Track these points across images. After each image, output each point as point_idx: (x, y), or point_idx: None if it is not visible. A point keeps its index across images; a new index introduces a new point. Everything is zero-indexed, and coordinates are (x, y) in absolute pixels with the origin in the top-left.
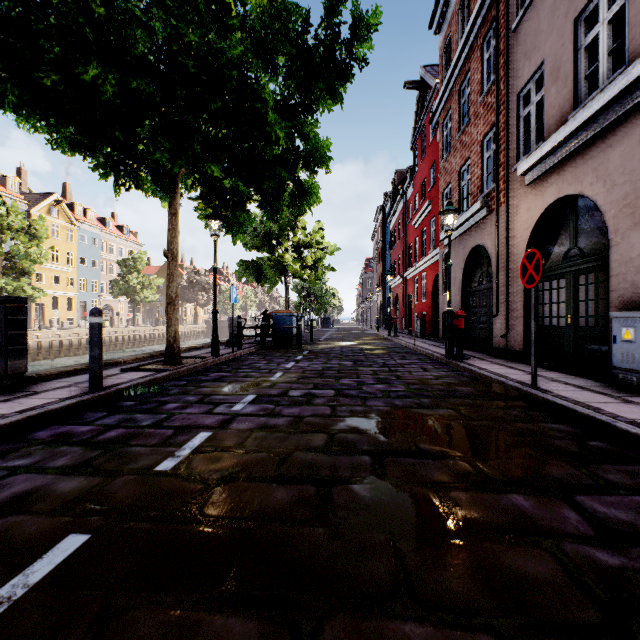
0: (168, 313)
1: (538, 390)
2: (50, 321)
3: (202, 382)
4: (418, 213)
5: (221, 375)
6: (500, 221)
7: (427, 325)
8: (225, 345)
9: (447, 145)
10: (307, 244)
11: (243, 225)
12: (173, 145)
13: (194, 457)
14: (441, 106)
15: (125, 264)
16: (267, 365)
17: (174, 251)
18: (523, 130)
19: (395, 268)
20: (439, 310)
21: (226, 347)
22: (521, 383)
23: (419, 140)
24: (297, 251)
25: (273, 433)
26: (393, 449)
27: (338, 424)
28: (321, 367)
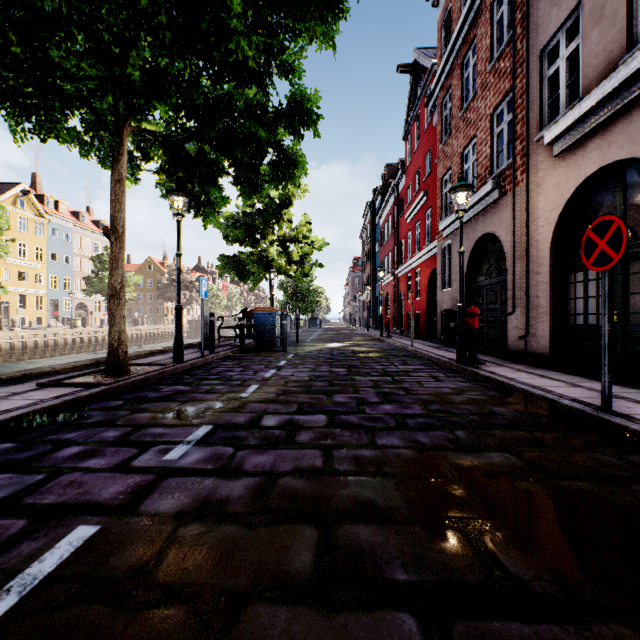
0: (110, 309)
1: (614, 415)
2: (12, 321)
3: (145, 402)
4: (412, 205)
5: (176, 390)
6: (517, 203)
7: (422, 325)
8: (197, 348)
9: (447, 127)
10: (293, 238)
11: (215, 205)
12: (102, 74)
13: (5, 633)
14: (440, 84)
15: (99, 260)
16: (241, 374)
17: (118, 229)
18: (548, 93)
19: (385, 265)
20: (437, 308)
21: (198, 350)
22: (579, 402)
23: (412, 128)
24: (282, 245)
25: (216, 526)
26: (457, 580)
27: (337, 495)
28: (308, 376)
